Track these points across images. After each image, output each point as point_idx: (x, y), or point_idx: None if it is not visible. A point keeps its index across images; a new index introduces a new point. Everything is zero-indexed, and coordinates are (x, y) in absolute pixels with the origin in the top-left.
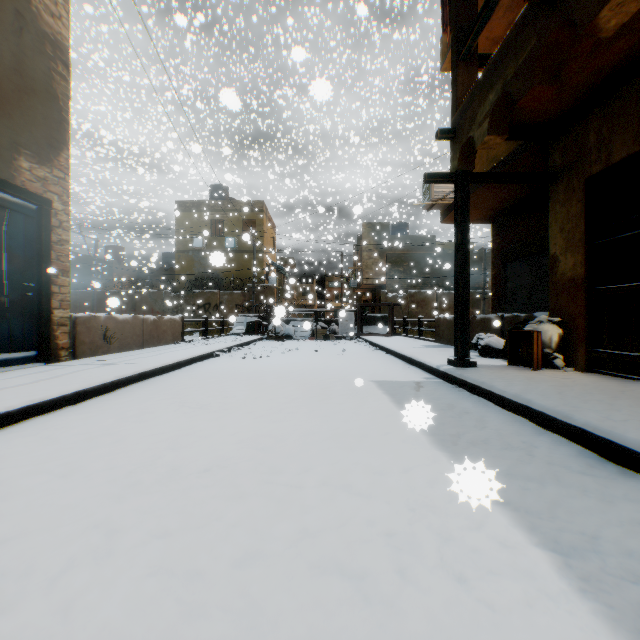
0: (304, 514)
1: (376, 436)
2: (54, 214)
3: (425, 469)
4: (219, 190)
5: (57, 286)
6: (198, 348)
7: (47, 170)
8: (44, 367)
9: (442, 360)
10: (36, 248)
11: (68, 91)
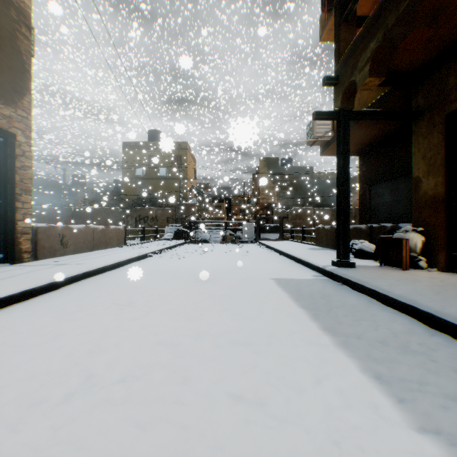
0: (217, 451)
1: (283, 337)
2: (18, 145)
3: (337, 380)
4: (155, 134)
5: (21, 202)
6: (136, 250)
7: (12, 110)
8: (8, 267)
9: (326, 261)
10: (3, 172)
11: (30, 48)
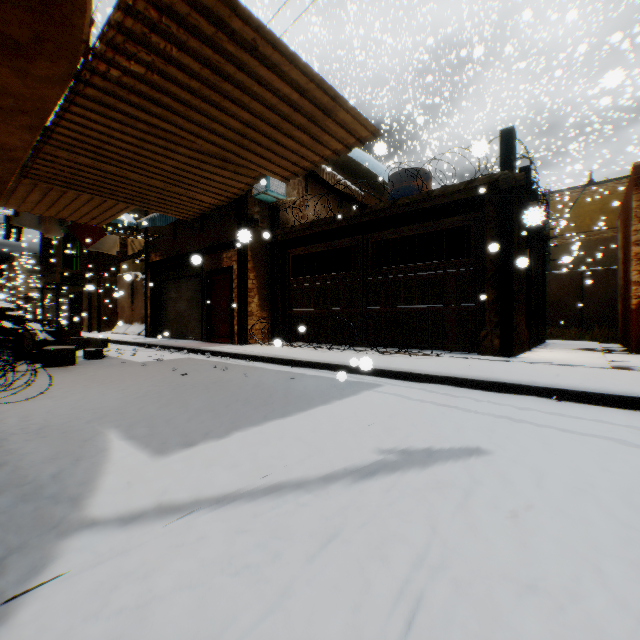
0: None
1: None
2: None
3: None
4: None
5: None
6: None
7: None
8: None
9: None
10: None
11: None
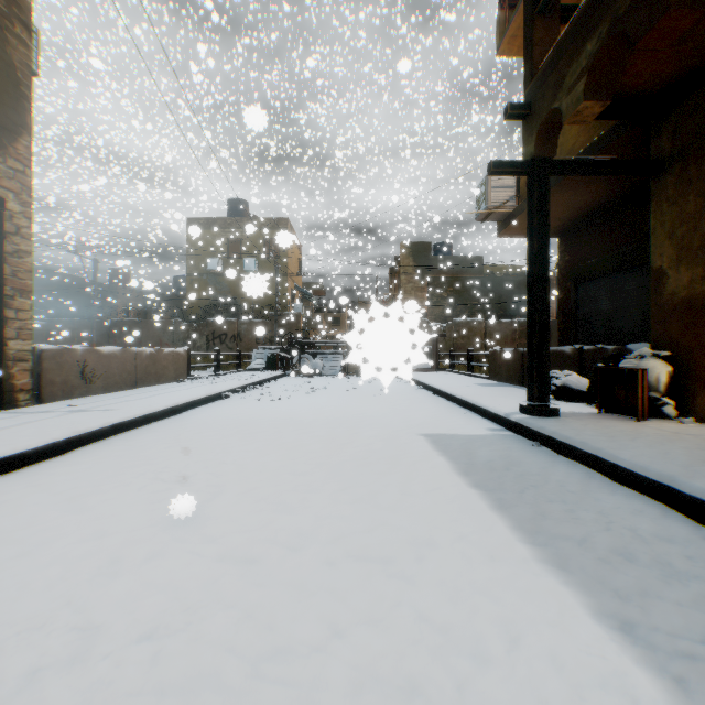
0: None
1: (445, 544)
2: (8, 217)
3: (551, 636)
4: (237, 205)
5: (13, 310)
6: (204, 388)
7: None
8: None
9: (509, 405)
10: None
11: (29, 60)
